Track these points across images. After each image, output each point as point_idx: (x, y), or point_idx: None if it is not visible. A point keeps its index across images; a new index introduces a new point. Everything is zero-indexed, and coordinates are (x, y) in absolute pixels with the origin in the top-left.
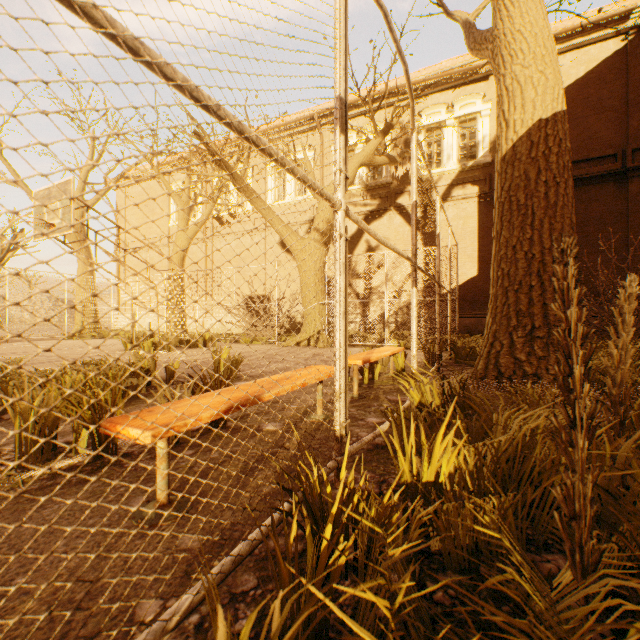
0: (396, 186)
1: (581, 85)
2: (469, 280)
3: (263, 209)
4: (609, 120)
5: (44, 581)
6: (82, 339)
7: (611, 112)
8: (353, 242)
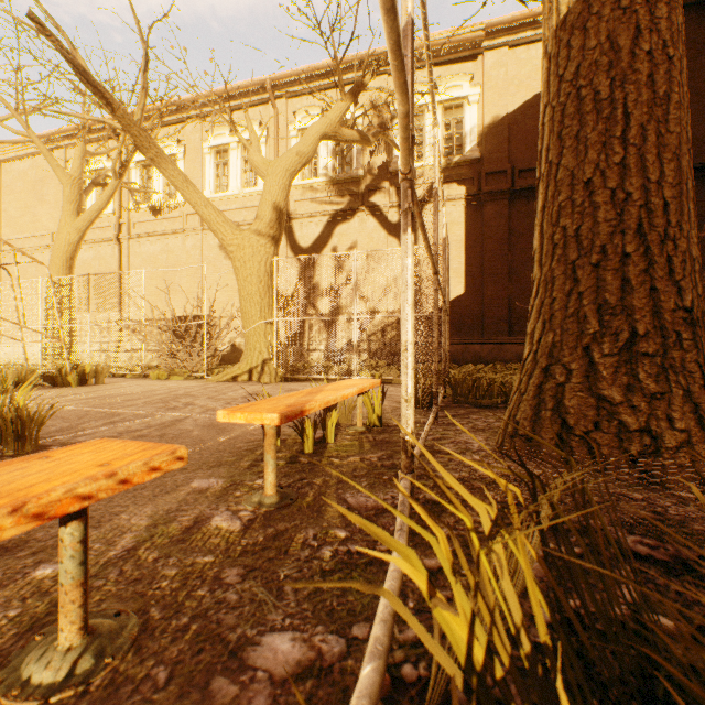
0: (369, 181)
1: None
2: (455, 299)
3: (179, 181)
4: None
5: None
6: None
7: None
8: (316, 249)
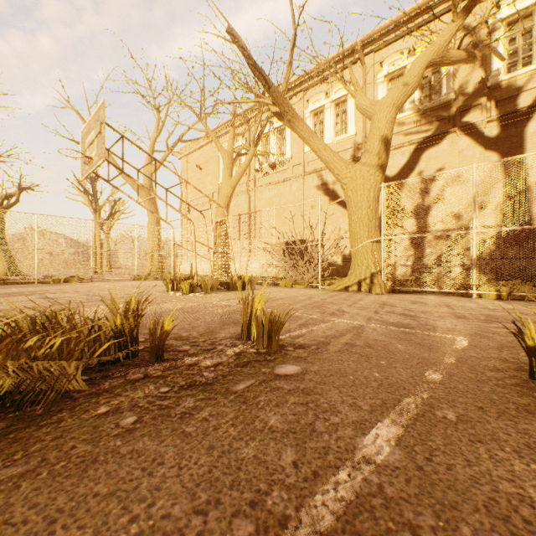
0: (461, 102)
1: None
2: None
3: (306, 133)
4: None
5: None
6: (147, 280)
7: None
8: (402, 176)
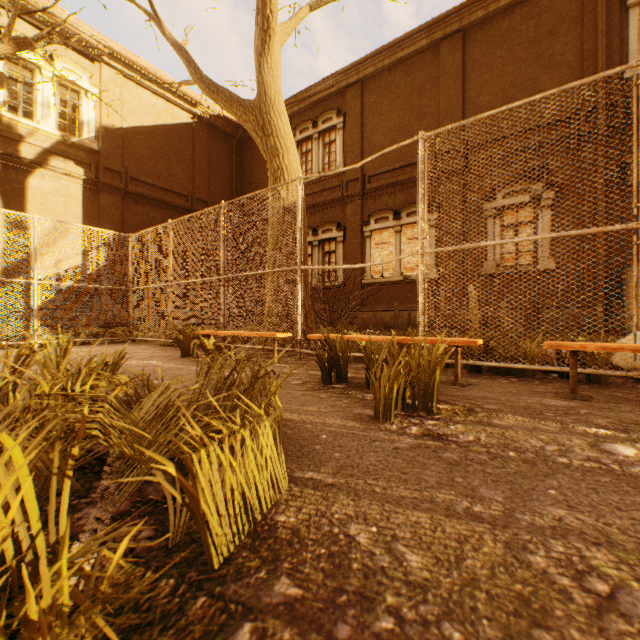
0: None
1: (169, 131)
2: (73, 269)
3: None
4: (185, 170)
5: (511, 389)
6: None
7: (186, 165)
8: None
